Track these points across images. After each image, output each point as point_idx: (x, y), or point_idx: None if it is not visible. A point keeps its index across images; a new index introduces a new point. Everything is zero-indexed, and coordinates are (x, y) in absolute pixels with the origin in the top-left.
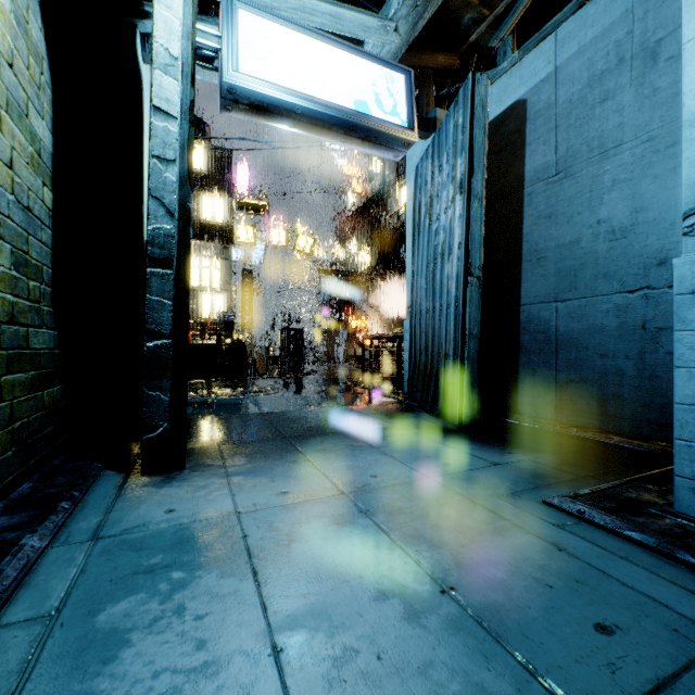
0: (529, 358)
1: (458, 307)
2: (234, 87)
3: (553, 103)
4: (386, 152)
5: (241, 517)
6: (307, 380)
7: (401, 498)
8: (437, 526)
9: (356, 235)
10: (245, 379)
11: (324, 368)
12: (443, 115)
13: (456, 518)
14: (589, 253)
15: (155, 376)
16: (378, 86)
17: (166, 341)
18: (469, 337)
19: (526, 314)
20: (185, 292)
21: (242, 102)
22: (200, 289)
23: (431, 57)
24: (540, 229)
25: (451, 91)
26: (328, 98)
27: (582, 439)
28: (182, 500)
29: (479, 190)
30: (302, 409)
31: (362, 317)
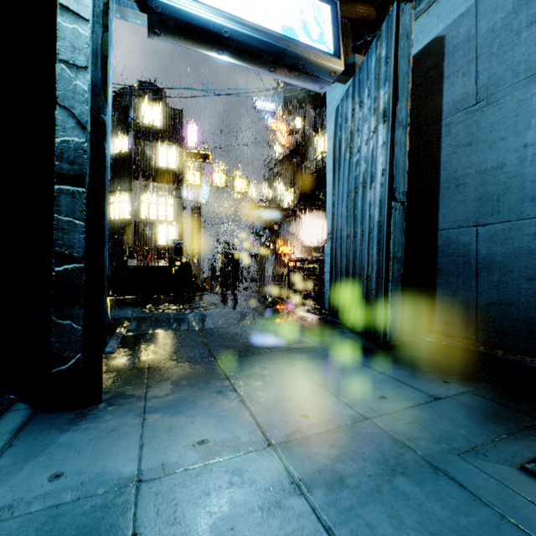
0: (447, 280)
1: (382, 232)
2: (158, 4)
3: (473, 35)
4: (312, 83)
5: (140, 491)
6: (242, 296)
7: (340, 457)
8: (397, 517)
9: (282, 178)
10: (190, 295)
11: (256, 285)
12: (361, 61)
13: (419, 500)
14: (514, 177)
15: (66, 303)
16: (305, 14)
17: (78, 265)
18: (393, 260)
19: (444, 238)
20: (99, 212)
21: (169, 24)
22: (157, 221)
23: (351, 7)
24: (459, 157)
25: (367, 40)
26: (256, 21)
27: (512, 363)
28: (79, 454)
29: (403, 117)
30: (234, 325)
31: (286, 244)
